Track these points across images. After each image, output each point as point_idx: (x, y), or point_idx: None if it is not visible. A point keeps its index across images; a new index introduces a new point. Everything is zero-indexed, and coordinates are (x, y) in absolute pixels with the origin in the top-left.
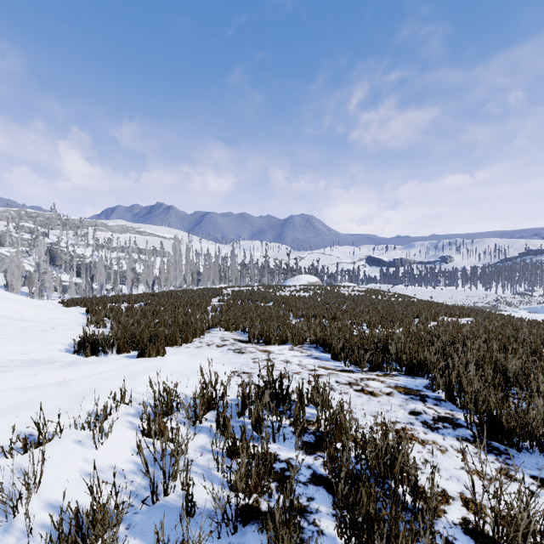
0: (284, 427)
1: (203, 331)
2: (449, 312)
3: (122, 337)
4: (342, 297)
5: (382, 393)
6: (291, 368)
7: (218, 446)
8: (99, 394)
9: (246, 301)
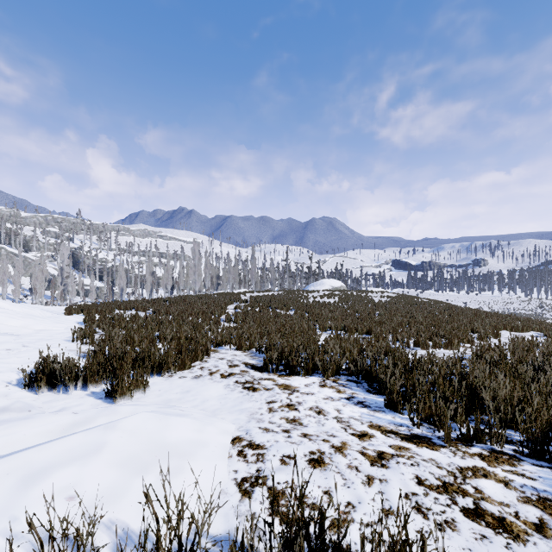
0: None
1: (208, 350)
2: (510, 325)
3: (94, 363)
4: (371, 303)
5: (525, 523)
6: (326, 428)
7: None
8: None
9: (264, 308)
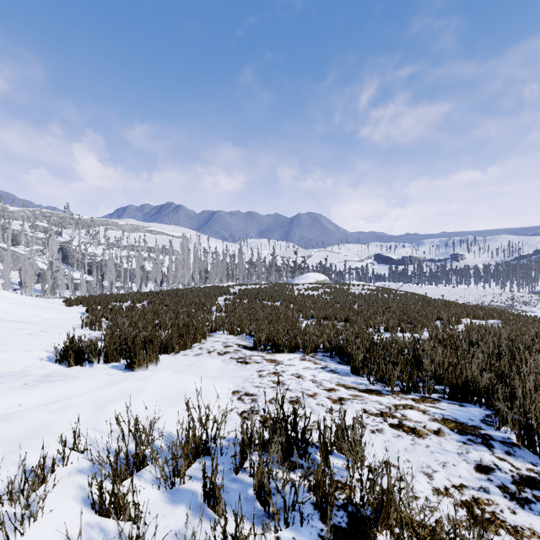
0: (300, 494)
1: (205, 334)
2: (472, 313)
3: (112, 343)
4: (352, 296)
5: (428, 430)
6: (304, 386)
7: (201, 533)
8: (48, 437)
9: (252, 300)
